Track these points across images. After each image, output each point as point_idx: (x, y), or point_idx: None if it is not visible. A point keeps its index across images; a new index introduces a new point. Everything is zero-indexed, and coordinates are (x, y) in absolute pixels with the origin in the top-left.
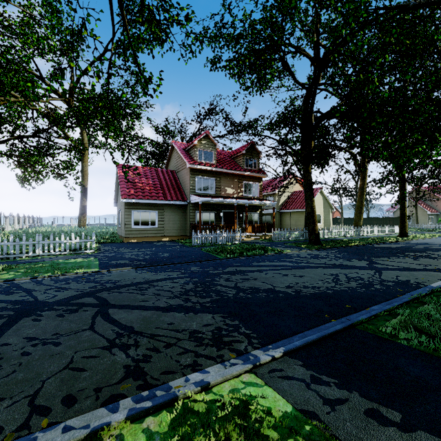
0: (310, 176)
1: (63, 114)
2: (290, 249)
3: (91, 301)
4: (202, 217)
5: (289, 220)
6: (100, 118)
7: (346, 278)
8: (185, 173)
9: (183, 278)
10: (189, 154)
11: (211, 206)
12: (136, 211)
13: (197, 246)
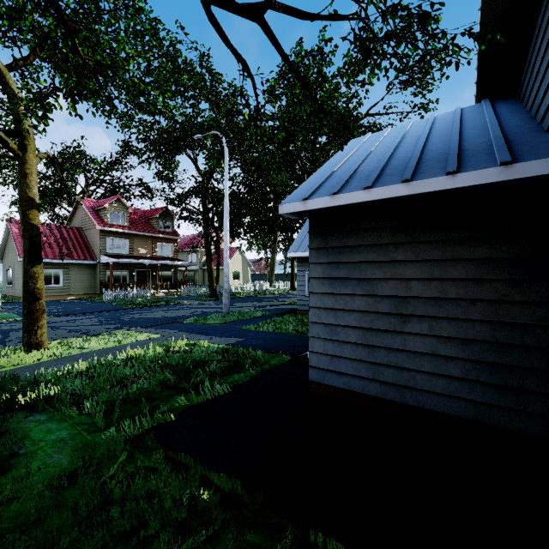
0: (209, 245)
1: None
2: (189, 301)
3: None
4: (113, 276)
5: None
6: None
7: (200, 311)
8: (94, 233)
9: (98, 317)
10: (99, 215)
11: (123, 265)
12: None
13: (108, 302)
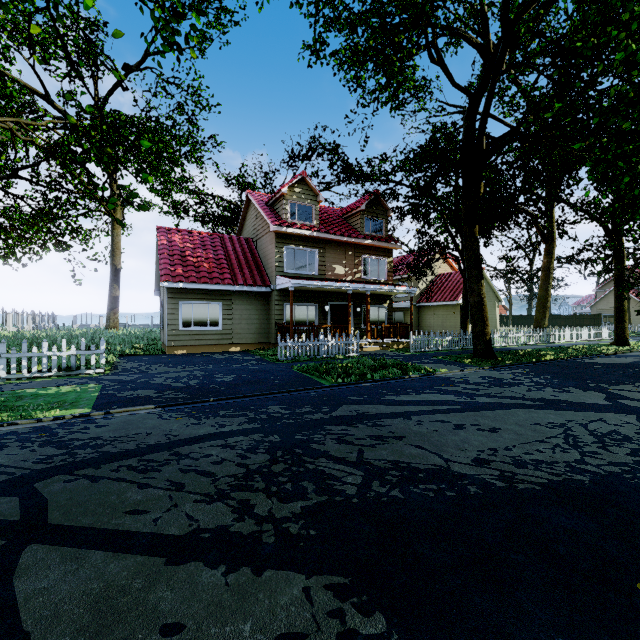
0: (477, 243)
1: (59, 138)
2: (446, 367)
3: (4, 511)
4: (295, 313)
5: (432, 318)
6: (123, 146)
7: (590, 434)
8: (267, 242)
9: (249, 435)
10: (275, 211)
11: (309, 295)
12: (186, 302)
13: (285, 361)
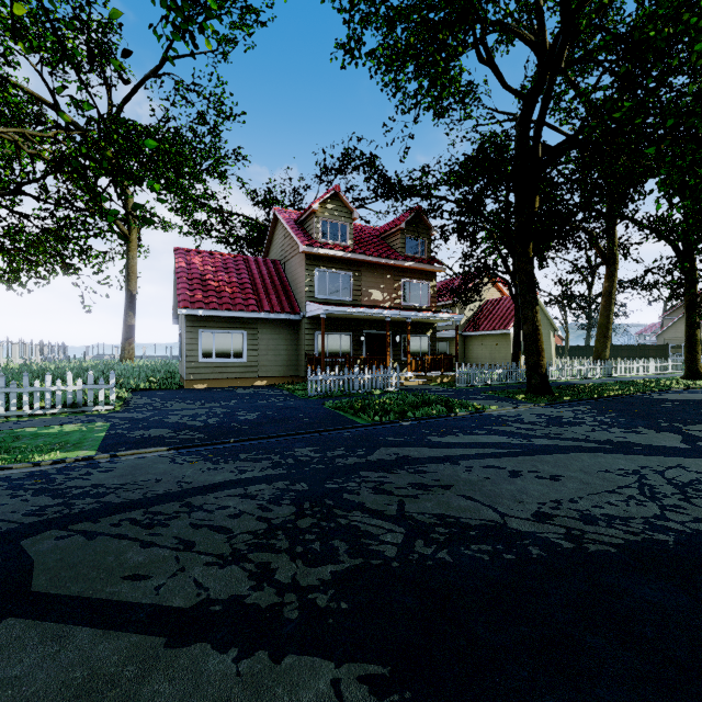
0: (531, 265)
1: (66, 149)
2: (496, 404)
3: None
4: (327, 343)
5: (480, 349)
6: (136, 157)
7: (669, 484)
8: (296, 264)
9: (272, 482)
10: (305, 229)
11: (343, 323)
12: (207, 331)
13: (316, 397)
